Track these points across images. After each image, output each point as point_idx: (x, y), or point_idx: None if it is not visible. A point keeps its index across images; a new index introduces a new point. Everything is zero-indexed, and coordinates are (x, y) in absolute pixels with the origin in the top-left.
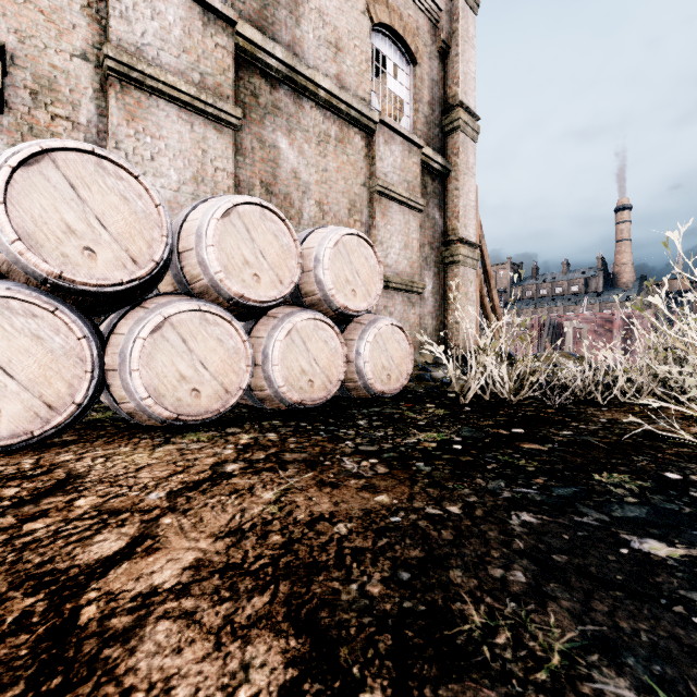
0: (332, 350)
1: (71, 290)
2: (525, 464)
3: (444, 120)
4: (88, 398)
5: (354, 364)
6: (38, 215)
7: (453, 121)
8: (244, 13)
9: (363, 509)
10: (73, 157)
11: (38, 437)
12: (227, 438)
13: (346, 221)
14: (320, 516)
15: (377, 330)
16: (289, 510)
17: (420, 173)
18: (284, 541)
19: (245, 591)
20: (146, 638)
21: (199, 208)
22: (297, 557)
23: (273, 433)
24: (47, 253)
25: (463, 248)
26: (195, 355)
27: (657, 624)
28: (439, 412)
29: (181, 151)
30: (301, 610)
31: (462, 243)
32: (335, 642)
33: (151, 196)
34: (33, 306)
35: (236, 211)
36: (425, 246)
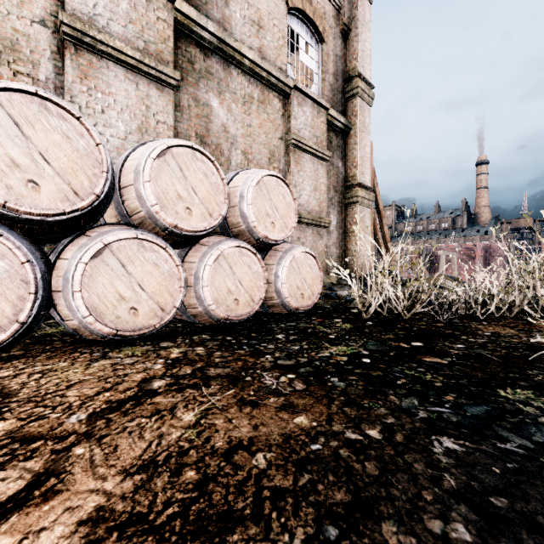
0: (255, 273)
1: (16, 218)
2: (432, 379)
3: (346, 88)
4: (32, 316)
5: (273, 285)
6: None
7: (353, 89)
8: None
9: (282, 433)
10: (17, 97)
11: None
12: (159, 352)
13: (267, 168)
14: (239, 444)
15: (292, 256)
16: (207, 435)
17: (327, 130)
18: (198, 479)
19: None
20: None
21: (138, 150)
22: (211, 502)
23: (201, 347)
24: None
25: (361, 191)
26: (133, 278)
27: None
28: (346, 326)
29: (128, 106)
30: None
31: (360, 187)
32: None
33: (92, 136)
34: None
35: (171, 152)
36: (330, 189)
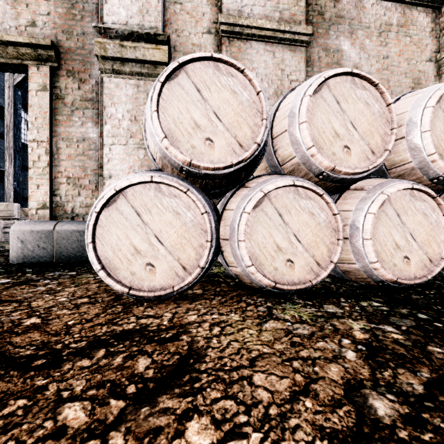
0: (432, 223)
1: (197, 174)
2: None
3: None
4: (208, 262)
5: None
6: (177, 117)
7: None
8: None
9: None
10: (198, 66)
11: (177, 291)
12: (332, 322)
13: None
14: None
15: None
16: None
17: None
18: None
19: None
20: None
21: (289, 95)
22: None
23: (392, 327)
24: (182, 146)
25: None
26: (289, 228)
27: None
28: None
29: (266, 75)
30: None
31: None
32: None
33: (254, 85)
34: (174, 189)
35: (326, 85)
36: None
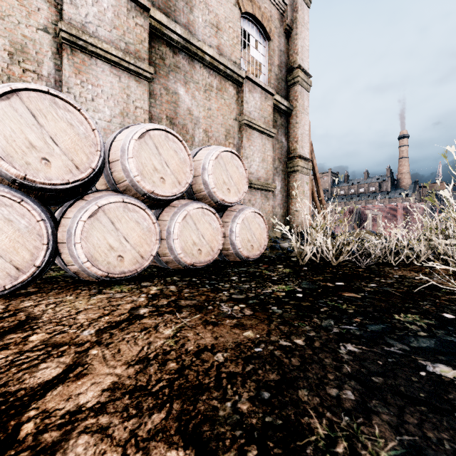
0: (214, 229)
1: (32, 187)
2: (346, 307)
3: (288, 77)
4: (45, 262)
5: (229, 238)
6: (9, 135)
7: (294, 78)
8: (155, 3)
9: (235, 342)
10: (34, 95)
11: (9, 289)
12: (141, 289)
13: (224, 143)
14: (204, 348)
15: (244, 215)
16: (182, 343)
17: (273, 112)
18: (178, 368)
19: (147, 409)
20: (69, 451)
21: (123, 132)
22: (187, 380)
23: (173, 286)
24: (15, 161)
25: (301, 162)
26: (120, 232)
27: (455, 434)
28: (286, 270)
29: (112, 95)
30: (188, 425)
31: (300, 158)
32: (214, 452)
33: (89, 123)
34: (5, 198)
35: (149, 134)
36: (275, 160)
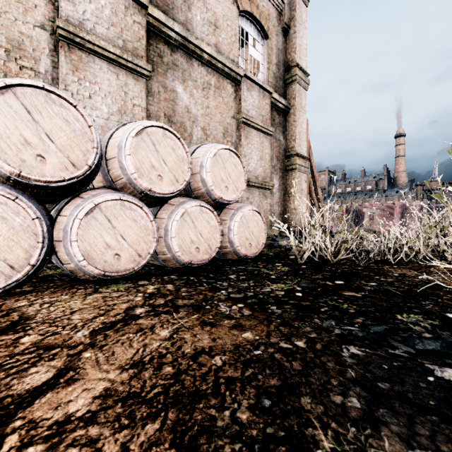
0: (212, 227)
1: (27, 184)
2: (347, 307)
3: (286, 75)
4: (40, 260)
5: (227, 236)
6: (3, 131)
7: (292, 76)
8: (153, 1)
9: (233, 344)
10: (29, 91)
11: (3, 288)
12: (138, 288)
13: (222, 141)
14: (202, 350)
15: (242, 213)
16: (179, 345)
17: (271, 110)
18: (174, 372)
19: (141, 419)
20: None
21: (120, 129)
22: (183, 386)
23: (171, 285)
24: (10, 158)
25: (298, 160)
26: (117, 230)
27: None
28: (284, 269)
29: (110, 93)
30: (184, 437)
31: (298, 156)
32: None
33: (86, 120)
34: None
35: (146, 132)
36: (273, 158)
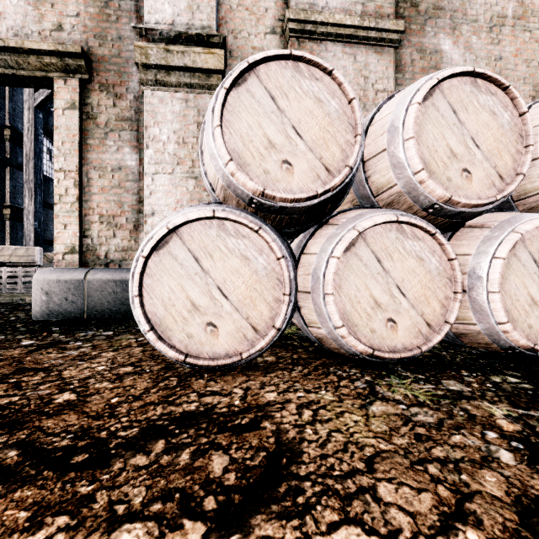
0: None
1: (271, 208)
2: None
3: None
4: (286, 322)
5: None
6: (245, 134)
7: None
8: None
9: None
10: (273, 67)
11: (245, 358)
12: (462, 406)
13: None
14: None
15: None
16: None
17: None
18: None
19: None
20: None
21: (387, 105)
22: None
23: None
24: (252, 171)
25: None
26: (390, 277)
27: None
28: None
29: None
30: None
31: None
32: None
33: (345, 91)
34: (241, 226)
35: (439, 90)
36: None
